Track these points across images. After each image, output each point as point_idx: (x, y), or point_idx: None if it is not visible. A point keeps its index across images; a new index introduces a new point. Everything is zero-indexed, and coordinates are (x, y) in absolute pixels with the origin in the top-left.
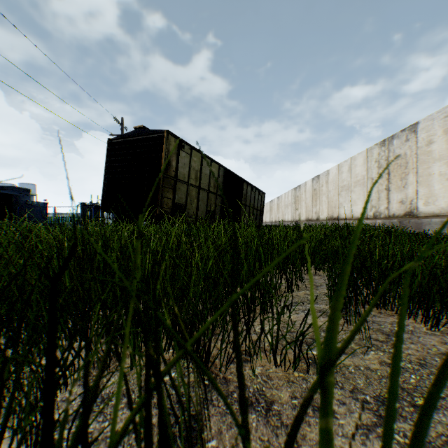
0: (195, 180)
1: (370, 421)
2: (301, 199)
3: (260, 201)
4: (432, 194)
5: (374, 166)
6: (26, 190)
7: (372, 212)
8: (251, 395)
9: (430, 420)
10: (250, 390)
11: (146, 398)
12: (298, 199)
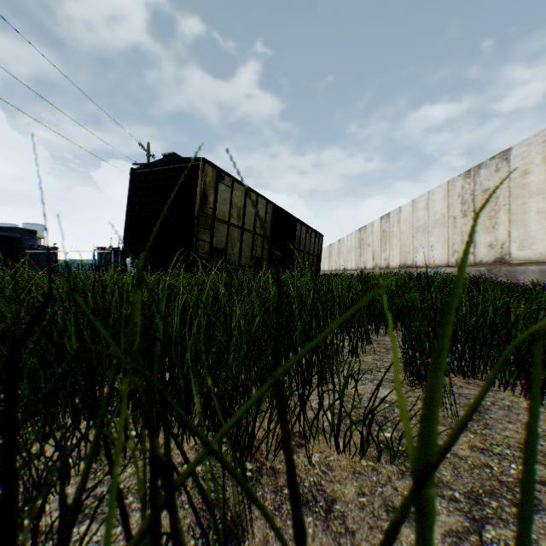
0: (238, 219)
1: (461, 526)
2: (367, 242)
3: (317, 245)
4: (529, 237)
5: (457, 202)
6: (32, 232)
7: (454, 258)
8: (307, 490)
9: (539, 524)
10: (305, 485)
11: (154, 519)
12: (363, 243)
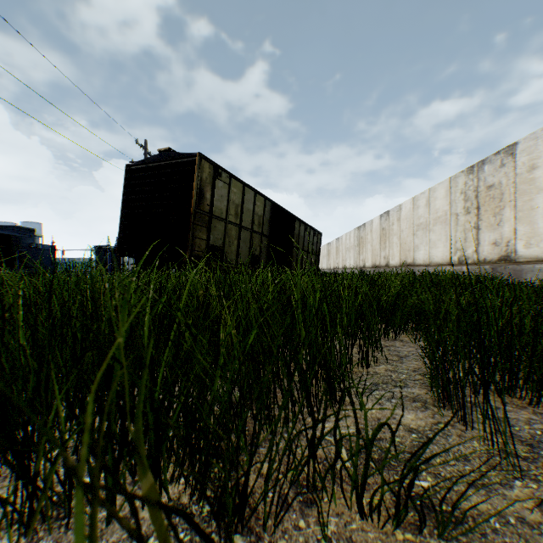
0: (235, 216)
1: None
2: (366, 240)
3: (316, 244)
4: (536, 234)
5: (460, 198)
6: (30, 230)
7: (456, 256)
8: None
9: None
10: None
11: None
12: (362, 241)
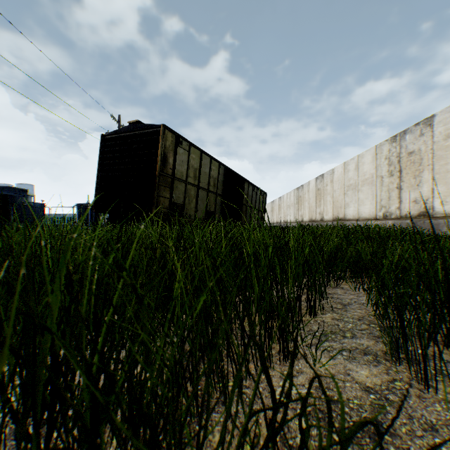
0: (194, 178)
1: None
2: (304, 199)
3: (262, 202)
4: None
5: (384, 163)
6: (23, 191)
7: (381, 212)
8: None
9: None
10: None
11: None
12: (301, 200)
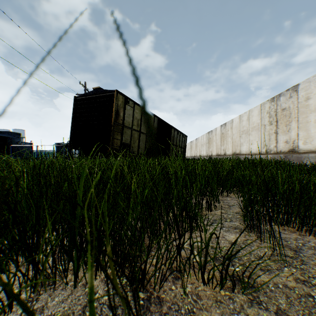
0: (137, 126)
1: None
2: (213, 140)
3: (184, 142)
4: (309, 136)
5: (266, 116)
6: (18, 134)
7: (264, 149)
8: None
9: None
10: (182, 312)
11: None
12: (211, 140)
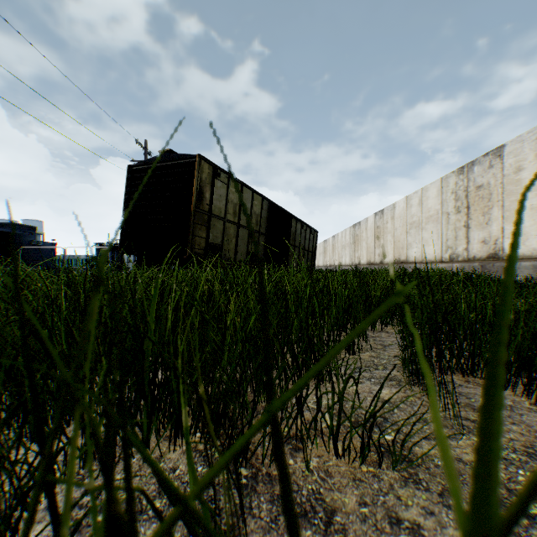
0: (234, 215)
1: None
2: (361, 238)
3: (312, 241)
4: (522, 233)
5: (451, 198)
6: (31, 228)
7: (447, 254)
8: (305, 500)
9: None
10: (303, 493)
11: None
12: (358, 239)
